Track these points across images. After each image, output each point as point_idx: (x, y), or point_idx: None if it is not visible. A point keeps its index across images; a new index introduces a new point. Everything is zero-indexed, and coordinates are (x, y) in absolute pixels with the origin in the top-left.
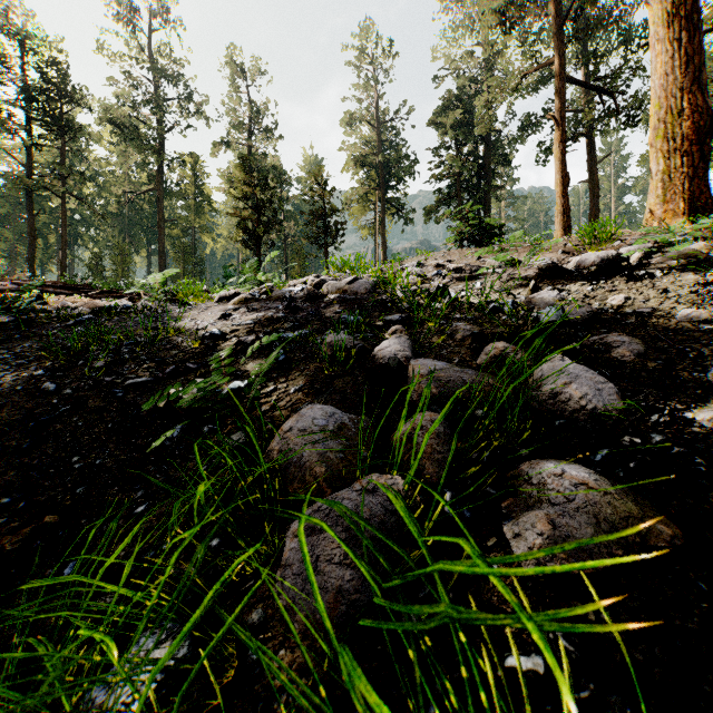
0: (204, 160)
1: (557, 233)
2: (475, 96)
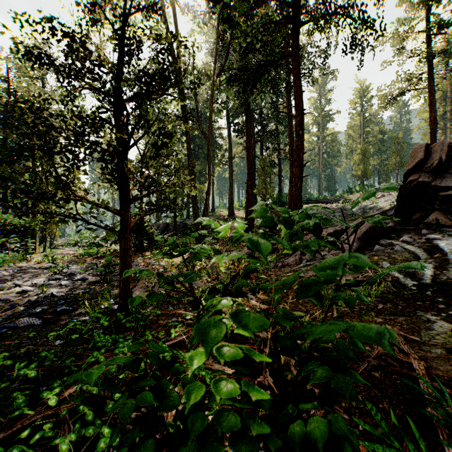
0: None
1: None
2: None
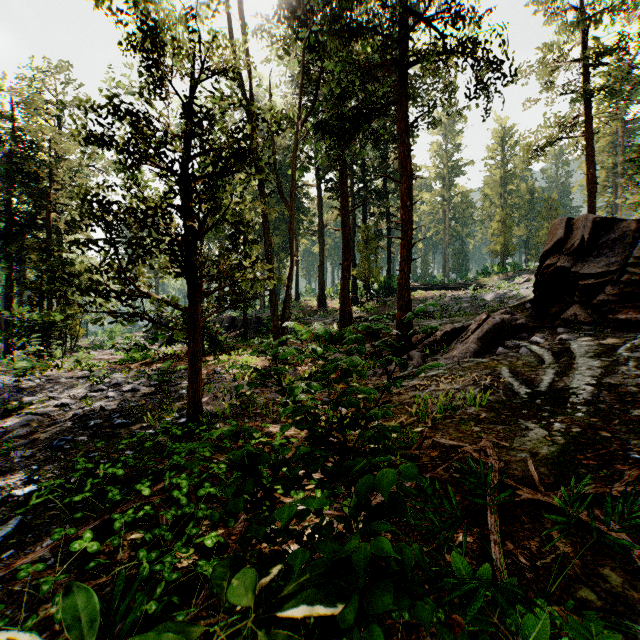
0: None
1: None
2: None
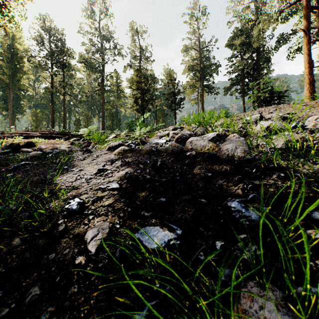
0: (121, 75)
1: (305, 95)
2: (251, 28)
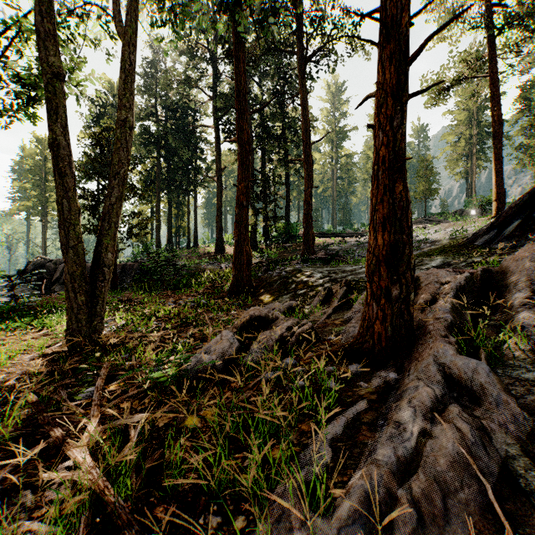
0: None
1: None
2: None
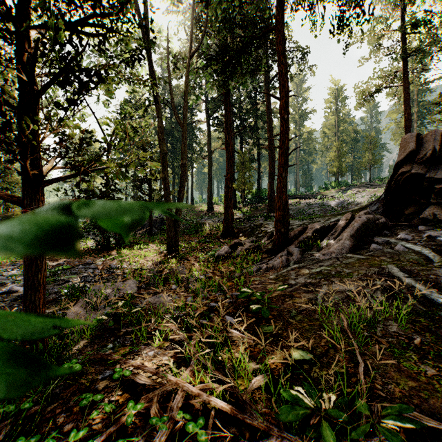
0: None
1: None
2: None
